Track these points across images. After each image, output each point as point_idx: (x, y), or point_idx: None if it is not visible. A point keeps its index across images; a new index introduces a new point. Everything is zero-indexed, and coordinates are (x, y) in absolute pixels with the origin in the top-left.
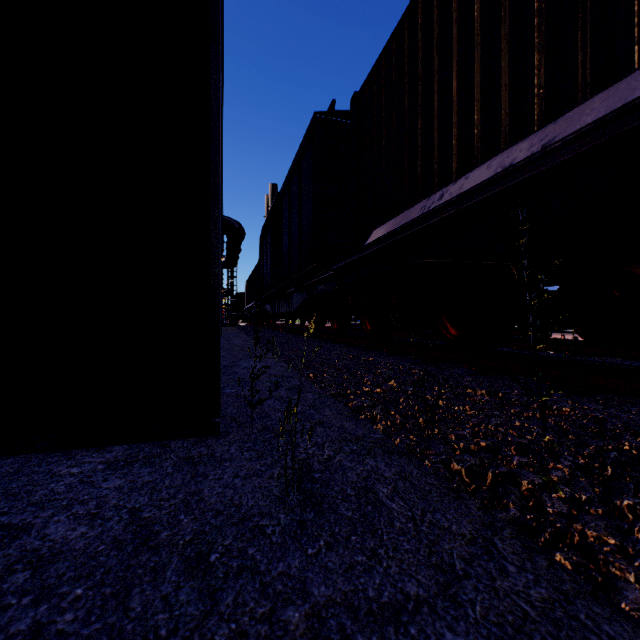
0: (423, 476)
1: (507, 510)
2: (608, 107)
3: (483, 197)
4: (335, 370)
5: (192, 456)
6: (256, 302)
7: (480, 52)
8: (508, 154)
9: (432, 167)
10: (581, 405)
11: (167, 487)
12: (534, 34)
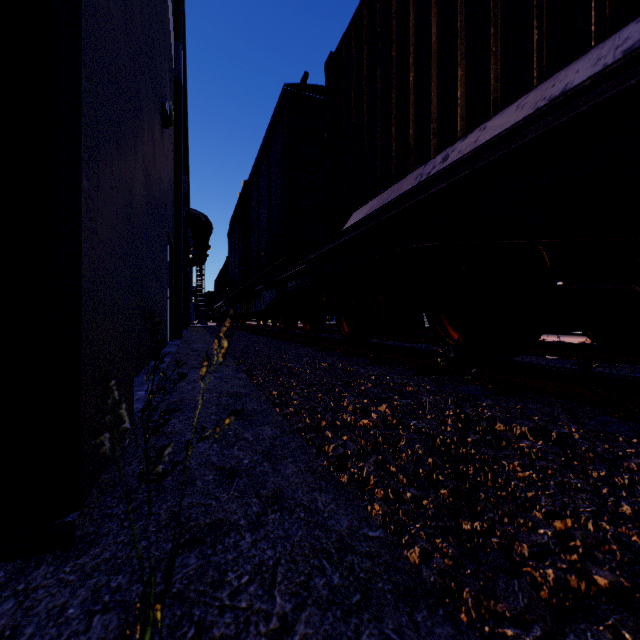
0: None
1: None
2: None
3: (516, 145)
4: (306, 386)
5: None
6: (225, 301)
7: None
8: (553, 82)
9: (429, 126)
10: None
11: None
12: None
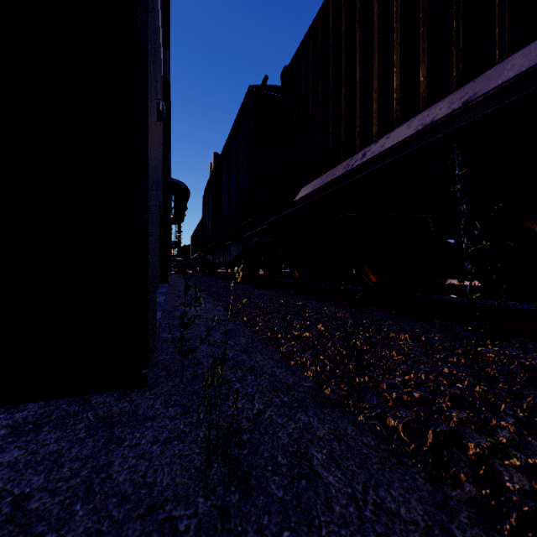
0: (359, 434)
1: (461, 485)
2: (531, 60)
3: (405, 153)
4: (267, 314)
5: (111, 414)
6: (200, 253)
7: (399, 22)
8: (428, 113)
9: (355, 130)
10: (503, 350)
11: (72, 459)
12: (452, 1)
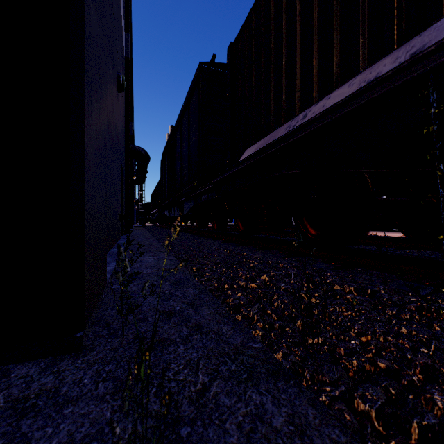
0: (323, 424)
1: None
2: None
3: (347, 110)
4: (214, 264)
5: (28, 395)
6: (158, 209)
7: None
8: (370, 71)
9: (295, 94)
10: None
11: None
12: None
